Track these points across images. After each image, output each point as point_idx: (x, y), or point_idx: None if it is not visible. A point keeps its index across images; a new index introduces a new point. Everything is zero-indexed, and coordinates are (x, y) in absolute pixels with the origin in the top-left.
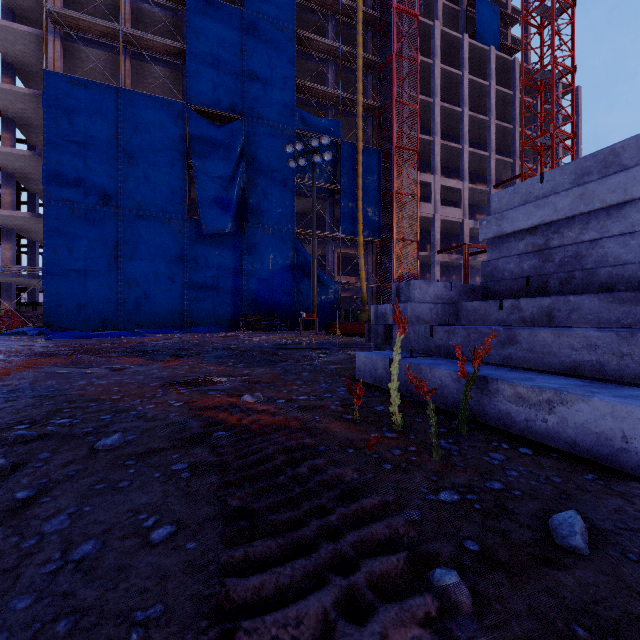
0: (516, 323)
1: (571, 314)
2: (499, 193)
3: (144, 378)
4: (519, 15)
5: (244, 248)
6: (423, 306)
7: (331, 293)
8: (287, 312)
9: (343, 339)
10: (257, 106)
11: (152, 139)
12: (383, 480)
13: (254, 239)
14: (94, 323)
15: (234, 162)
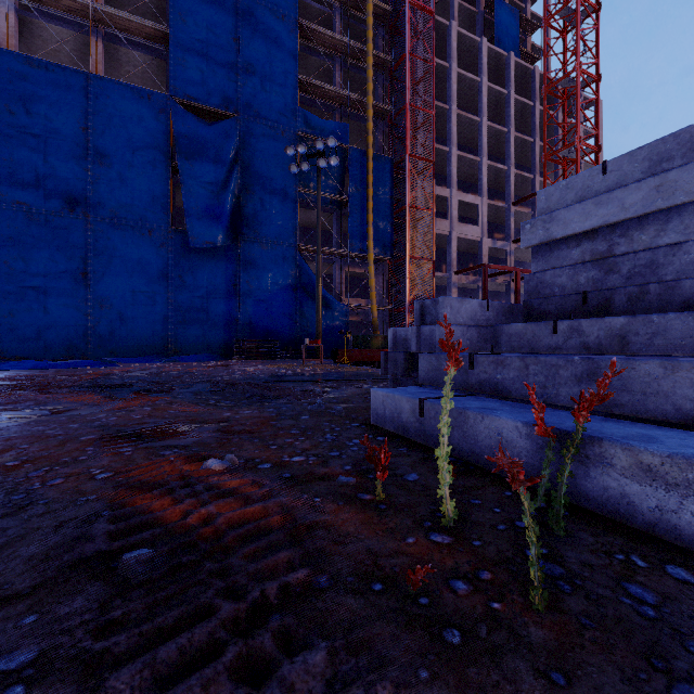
0: (576, 350)
1: (654, 338)
2: (547, 189)
3: (79, 427)
4: (539, 22)
5: (239, 265)
6: (454, 329)
7: (338, 317)
8: (288, 338)
9: (352, 369)
10: (254, 103)
11: (129, 135)
12: (455, 692)
13: (250, 255)
14: (57, 350)
15: (227, 166)
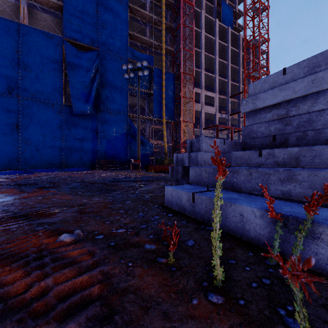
0: (271, 165)
1: (314, 159)
2: (254, 83)
3: None
4: (241, 14)
5: (98, 123)
6: (208, 154)
7: (148, 149)
8: (124, 159)
9: (155, 174)
10: (106, 43)
11: (41, 56)
12: None
13: (104, 118)
14: (2, 165)
15: (92, 74)
